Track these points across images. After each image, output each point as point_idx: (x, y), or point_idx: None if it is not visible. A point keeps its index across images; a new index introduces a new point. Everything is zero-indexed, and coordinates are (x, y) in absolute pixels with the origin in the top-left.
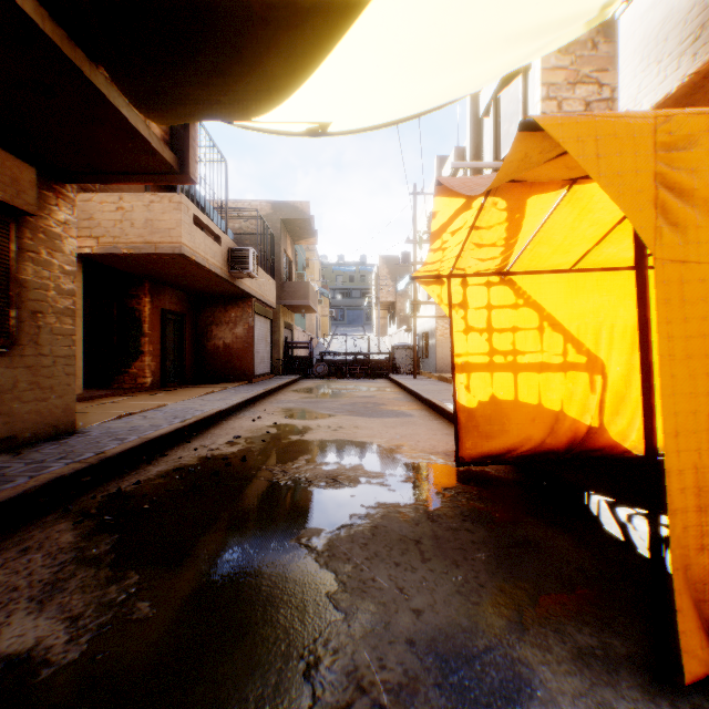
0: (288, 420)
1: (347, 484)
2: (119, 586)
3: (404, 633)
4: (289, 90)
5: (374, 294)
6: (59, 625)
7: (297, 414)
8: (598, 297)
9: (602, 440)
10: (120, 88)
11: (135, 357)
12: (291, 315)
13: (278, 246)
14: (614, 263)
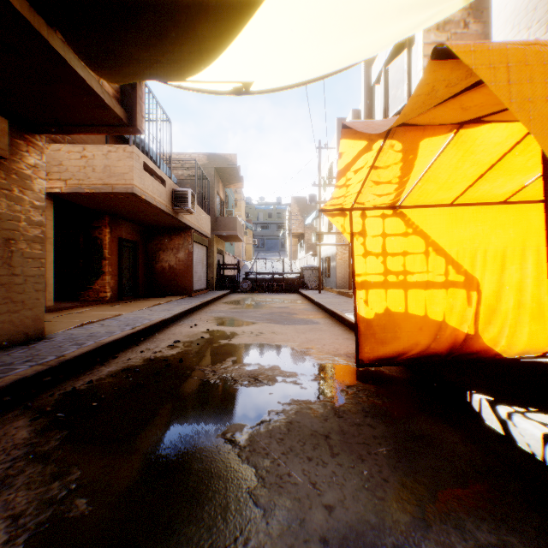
0: (219, 327)
1: (266, 383)
2: (61, 482)
3: (318, 530)
4: (217, 51)
5: (288, 227)
6: (0, 524)
7: (226, 322)
8: (474, 227)
9: (477, 345)
10: (72, 47)
11: (98, 276)
12: (223, 243)
13: (212, 189)
14: (487, 198)
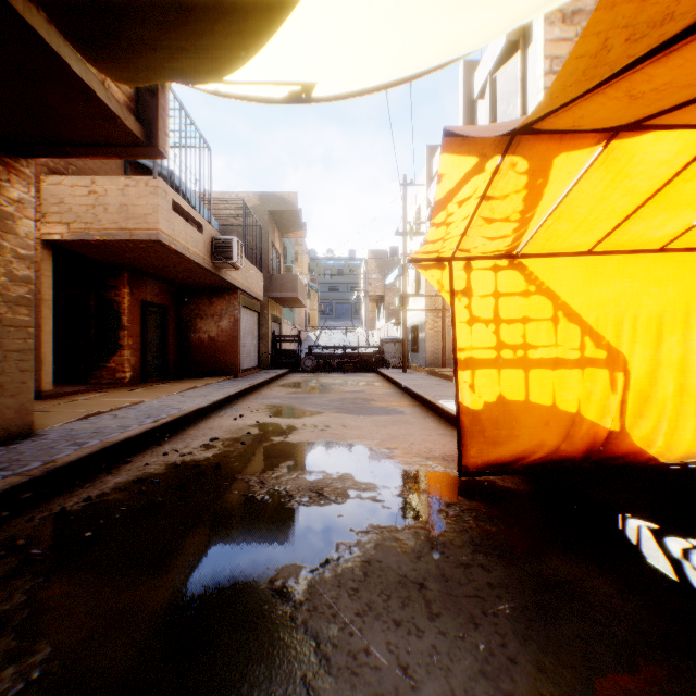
0: (272, 418)
1: (333, 499)
2: (18, 667)
3: None
4: (265, 34)
5: (363, 288)
6: None
7: (282, 412)
8: (620, 283)
9: (623, 446)
10: (57, 24)
11: (114, 351)
12: (280, 308)
13: (266, 238)
14: (639, 244)
